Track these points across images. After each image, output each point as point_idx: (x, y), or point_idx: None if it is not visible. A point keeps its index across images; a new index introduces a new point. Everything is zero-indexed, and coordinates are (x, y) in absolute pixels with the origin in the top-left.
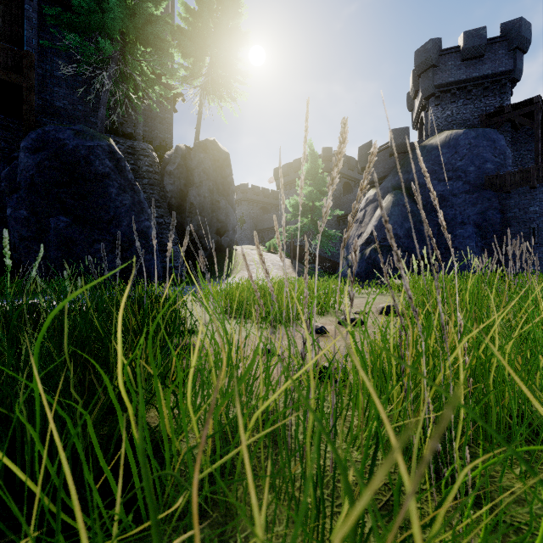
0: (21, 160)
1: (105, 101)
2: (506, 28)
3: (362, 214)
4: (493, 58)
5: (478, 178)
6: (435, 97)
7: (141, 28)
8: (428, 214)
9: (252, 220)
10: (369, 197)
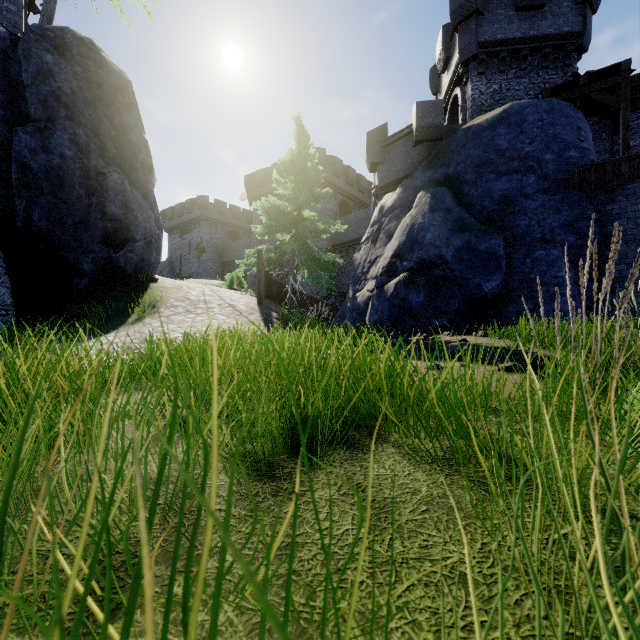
0: None
1: None
2: None
3: (376, 229)
4: (556, 11)
5: (559, 171)
6: (479, 60)
7: None
8: (486, 224)
9: (215, 248)
10: (386, 203)
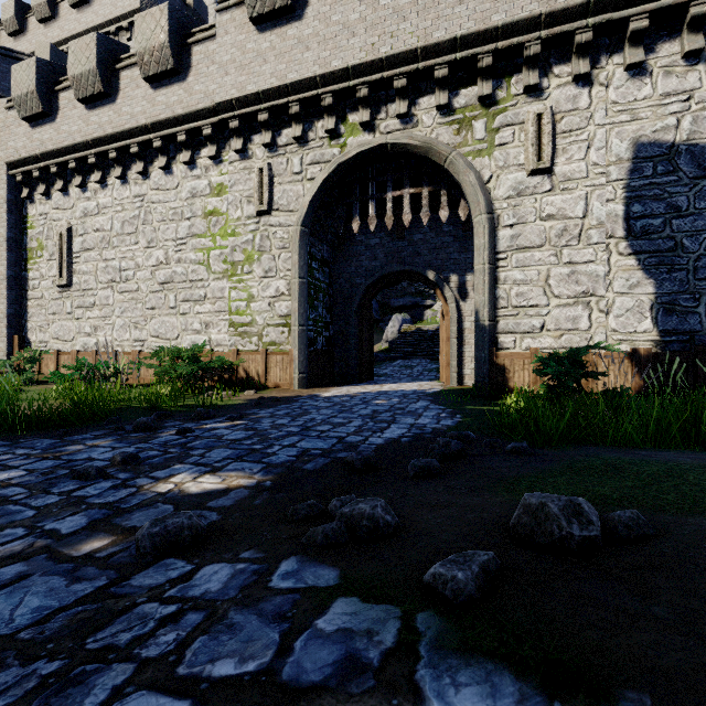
0: None
1: None
2: None
3: None
4: None
5: None
6: None
7: None
8: None
9: None
10: None
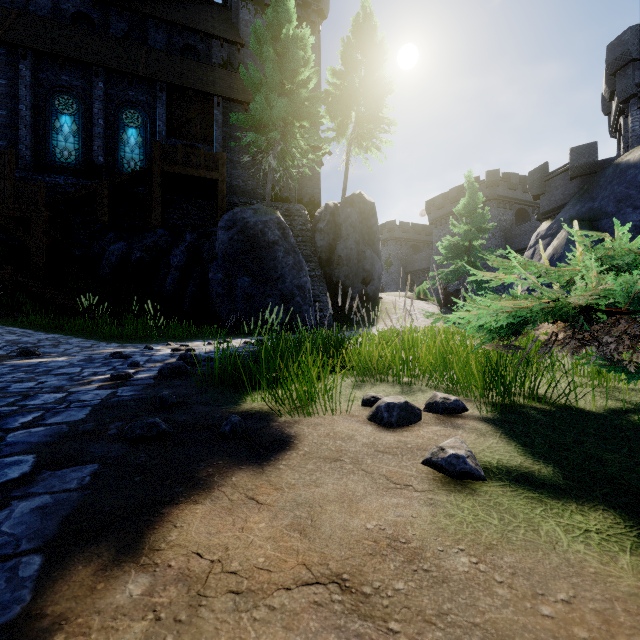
0: (219, 237)
1: (271, 178)
2: None
3: (531, 252)
4: None
5: None
6: (637, 98)
7: (298, 110)
8: None
9: (400, 261)
10: (540, 232)
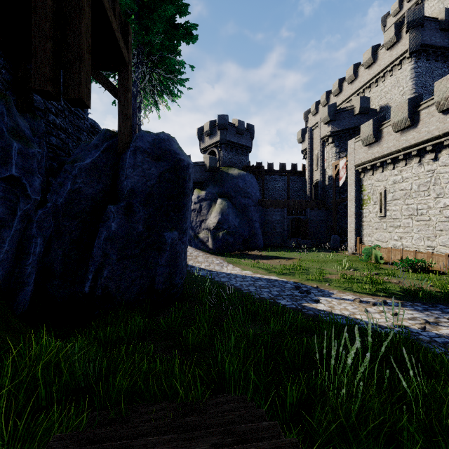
0: (138, 163)
1: (137, 94)
2: (249, 126)
3: (198, 206)
4: (245, 138)
5: (256, 199)
6: (226, 145)
7: None
8: (242, 214)
9: None
10: (200, 195)
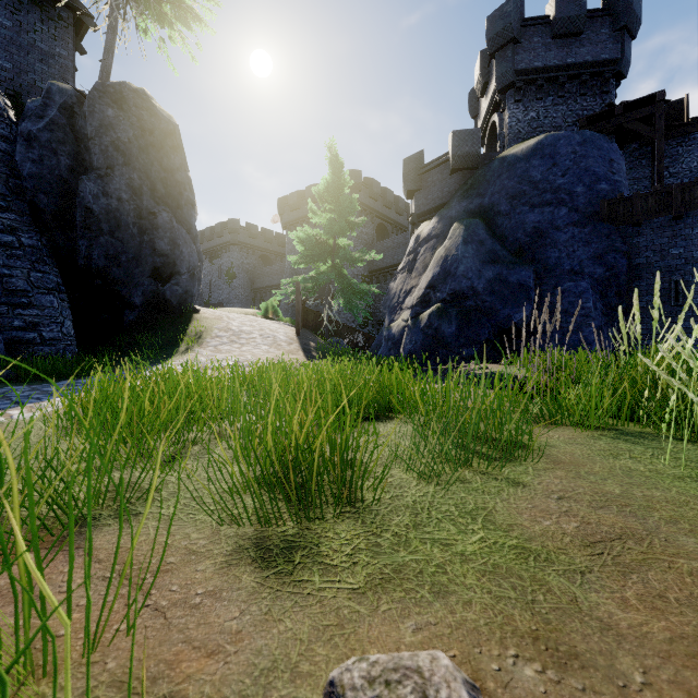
0: None
1: None
2: None
3: (412, 258)
4: (594, 38)
5: (590, 203)
6: (516, 88)
7: None
8: (518, 256)
9: (246, 273)
10: (422, 232)
